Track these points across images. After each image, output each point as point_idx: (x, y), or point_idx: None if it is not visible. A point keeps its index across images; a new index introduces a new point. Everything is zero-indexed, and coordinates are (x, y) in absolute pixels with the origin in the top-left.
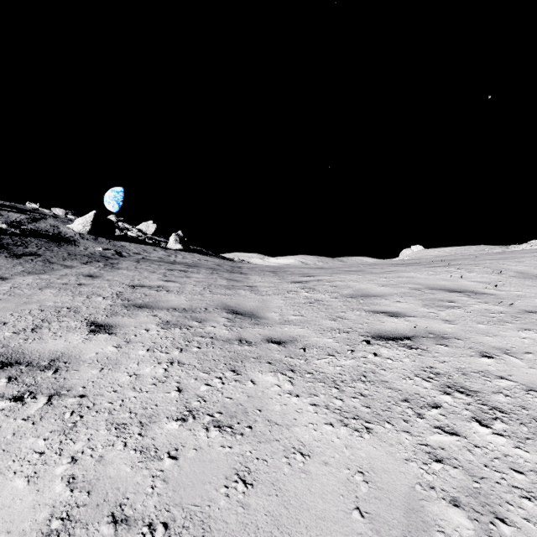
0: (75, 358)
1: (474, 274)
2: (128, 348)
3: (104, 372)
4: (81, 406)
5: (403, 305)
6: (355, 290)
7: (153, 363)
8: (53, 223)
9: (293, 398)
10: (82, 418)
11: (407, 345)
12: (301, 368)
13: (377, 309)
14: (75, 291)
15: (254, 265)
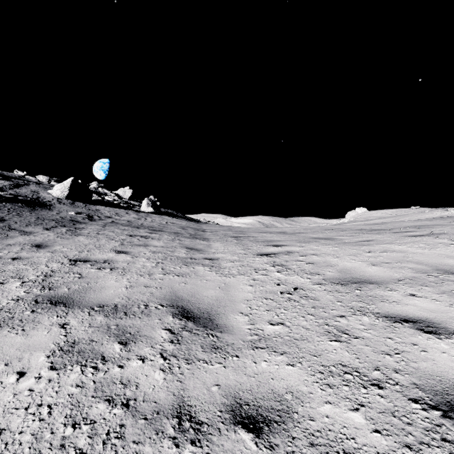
0: None
1: None
2: None
3: None
4: None
5: (425, 304)
6: (340, 271)
7: None
8: (34, 189)
9: None
10: None
11: None
12: None
13: (391, 310)
14: None
15: (217, 228)
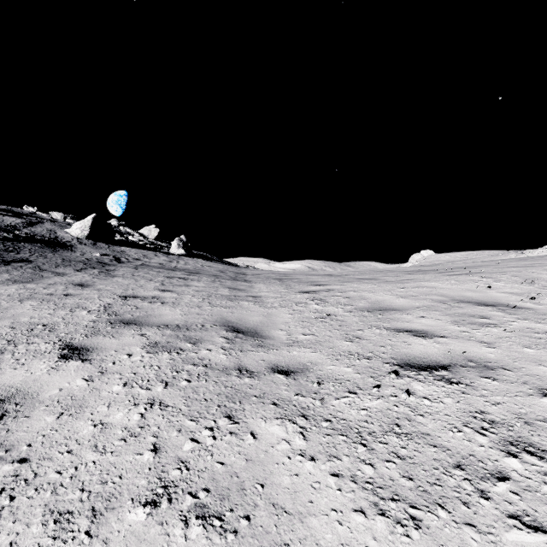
0: (30, 397)
1: (502, 284)
2: (101, 382)
3: (62, 420)
4: (17, 479)
5: (428, 322)
6: (371, 302)
7: (128, 405)
8: (50, 227)
9: (307, 462)
10: (12, 501)
11: (445, 377)
12: (316, 413)
13: (400, 326)
14: (58, 303)
15: (259, 271)
